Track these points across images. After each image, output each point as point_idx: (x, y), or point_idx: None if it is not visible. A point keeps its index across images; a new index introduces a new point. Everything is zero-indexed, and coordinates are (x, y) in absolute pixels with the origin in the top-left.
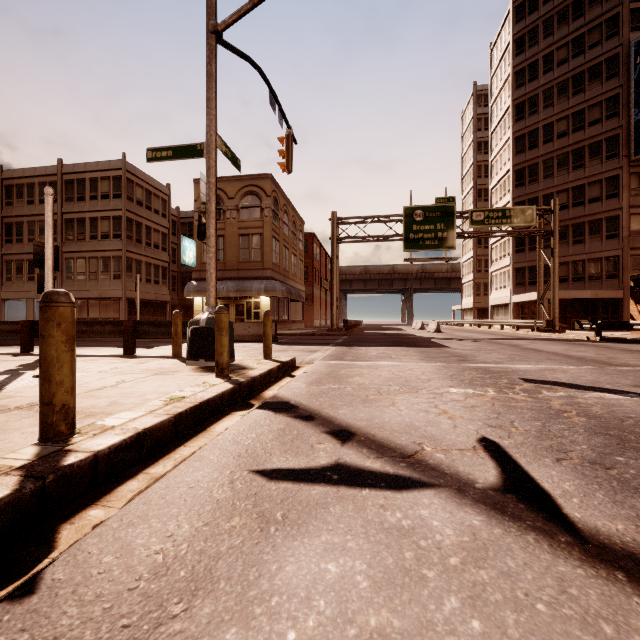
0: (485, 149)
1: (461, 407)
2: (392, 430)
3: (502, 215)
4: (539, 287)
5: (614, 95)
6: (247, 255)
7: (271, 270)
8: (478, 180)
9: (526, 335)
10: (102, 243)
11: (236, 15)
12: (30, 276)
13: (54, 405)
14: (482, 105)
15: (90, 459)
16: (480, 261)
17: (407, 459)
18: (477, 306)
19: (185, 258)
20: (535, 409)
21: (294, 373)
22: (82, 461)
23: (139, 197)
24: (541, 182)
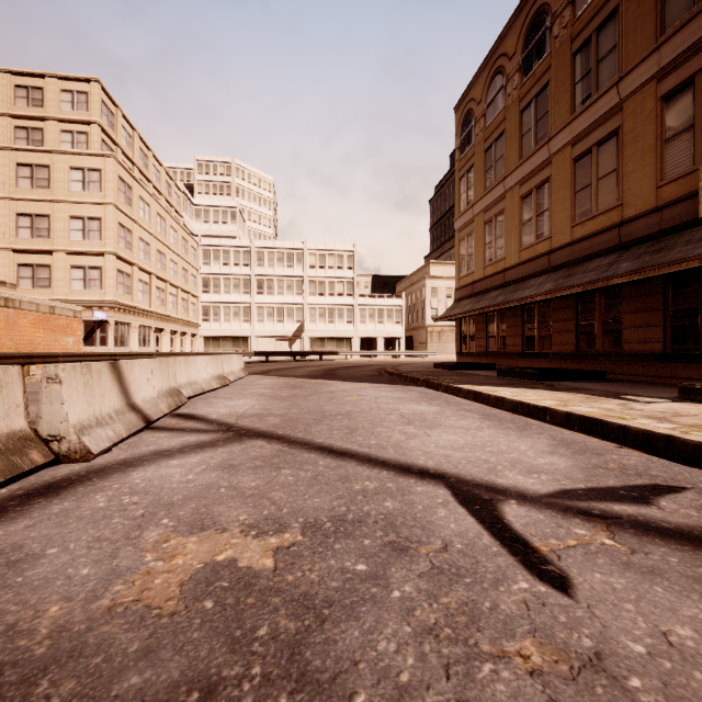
0: None
1: None
2: None
3: None
4: None
5: None
6: None
7: None
8: None
9: None
10: None
11: None
12: None
13: None
14: None
15: None
16: None
17: (603, 519)
18: None
19: None
20: None
21: None
22: None
23: None
24: None
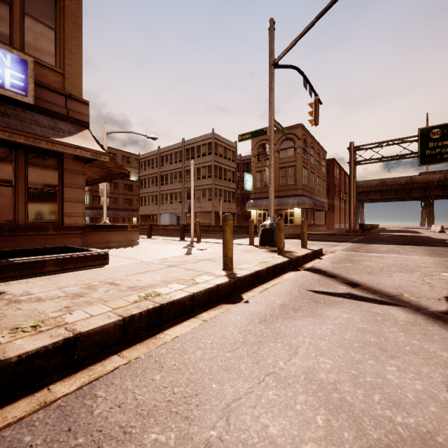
0: None
1: (444, 282)
2: (385, 286)
3: None
4: None
5: None
6: (285, 181)
7: (301, 190)
8: None
9: None
10: (202, 181)
11: (286, 51)
12: (171, 201)
13: (228, 257)
14: None
15: (244, 276)
16: None
17: (390, 297)
18: None
19: (246, 186)
20: None
21: (321, 257)
22: (242, 276)
23: (220, 152)
24: None
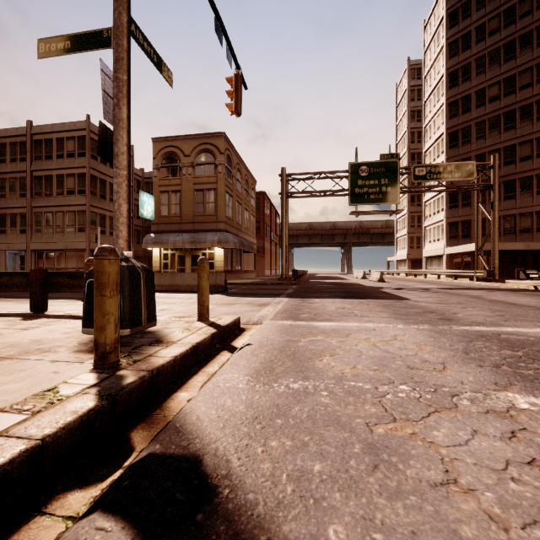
0: (418, 117)
1: None
2: None
3: (443, 170)
4: (477, 239)
5: None
6: (202, 209)
7: (224, 223)
8: (412, 145)
9: (468, 284)
10: (68, 198)
11: None
12: (2, 229)
13: None
14: (415, 78)
15: None
16: (413, 217)
17: None
18: (411, 257)
19: (143, 212)
20: None
21: (236, 342)
22: None
23: None
24: (474, 143)
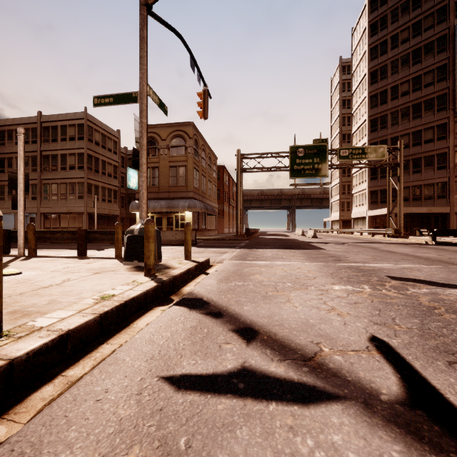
0: (348, 105)
1: (346, 303)
2: (291, 328)
3: (362, 152)
4: (389, 205)
5: (443, 64)
6: (175, 181)
7: (193, 192)
8: (343, 127)
9: (380, 240)
10: (70, 173)
11: None
12: None
13: None
14: (346, 73)
15: (3, 368)
16: (344, 186)
17: (308, 362)
18: (342, 218)
19: (130, 183)
20: (409, 306)
21: (208, 271)
22: None
23: (97, 139)
24: (389, 128)
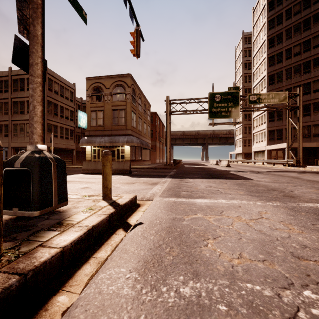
0: (249, 67)
1: None
2: None
3: (267, 97)
4: (288, 140)
5: None
6: (117, 121)
7: (131, 130)
8: (245, 83)
9: (283, 168)
10: None
11: None
12: None
13: None
14: (247, 43)
15: None
16: (246, 127)
17: None
18: (244, 152)
19: (80, 123)
20: None
21: (131, 219)
22: None
23: (56, 89)
24: (284, 81)
